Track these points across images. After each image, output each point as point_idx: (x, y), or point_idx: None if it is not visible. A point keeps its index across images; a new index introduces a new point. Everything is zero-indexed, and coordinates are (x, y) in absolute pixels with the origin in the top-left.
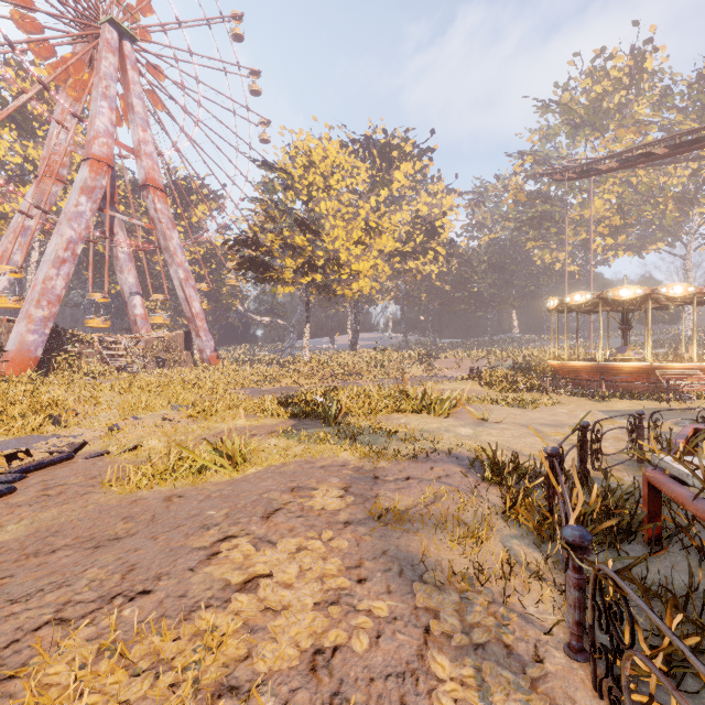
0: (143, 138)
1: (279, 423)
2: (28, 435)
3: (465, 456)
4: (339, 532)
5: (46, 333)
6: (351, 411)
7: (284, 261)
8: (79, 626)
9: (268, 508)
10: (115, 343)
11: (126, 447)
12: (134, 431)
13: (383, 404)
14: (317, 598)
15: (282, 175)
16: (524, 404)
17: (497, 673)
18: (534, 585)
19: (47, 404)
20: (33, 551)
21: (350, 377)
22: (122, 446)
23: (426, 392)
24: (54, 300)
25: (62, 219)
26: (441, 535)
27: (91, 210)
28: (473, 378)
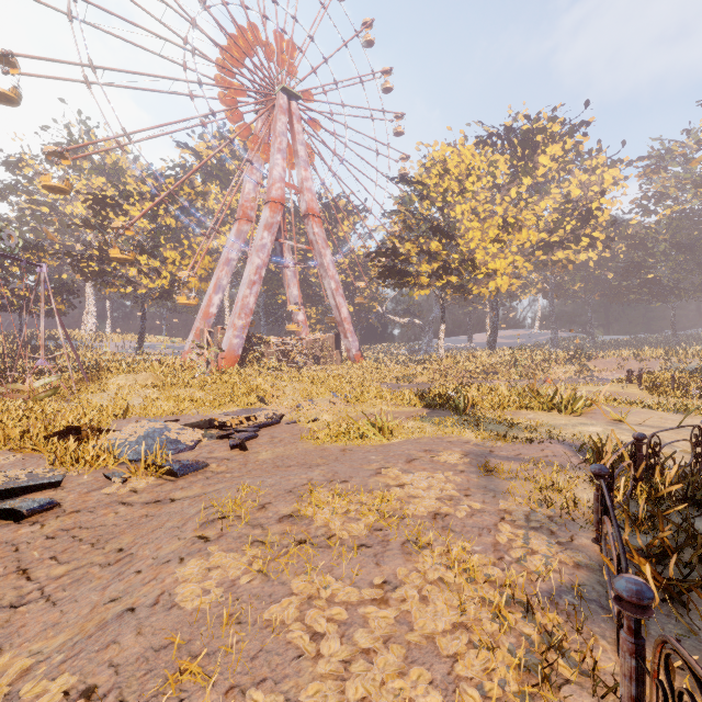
0: (305, 176)
1: (415, 411)
2: (249, 408)
3: (579, 446)
4: (456, 475)
5: (244, 337)
6: (481, 405)
7: (420, 267)
8: (320, 487)
9: (409, 458)
10: (284, 344)
11: (309, 419)
12: (313, 409)
13: (512, 401)
14: (438, 496)
15: (418, 187)
16: (684, 410)
17: (538, 536)
18: (591, 516)
19: (255, 388)
20: (279, 465)
21: (486, 376)
22: (308, 418)
23: (557, 391)
24: (248, 312)
25: (252, 251)
26: (531, 486)
27: (271, 242)
28: (630, 380)
